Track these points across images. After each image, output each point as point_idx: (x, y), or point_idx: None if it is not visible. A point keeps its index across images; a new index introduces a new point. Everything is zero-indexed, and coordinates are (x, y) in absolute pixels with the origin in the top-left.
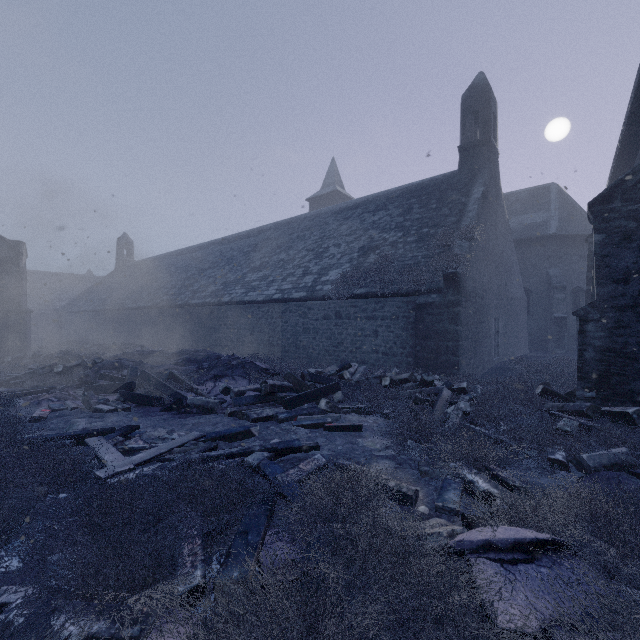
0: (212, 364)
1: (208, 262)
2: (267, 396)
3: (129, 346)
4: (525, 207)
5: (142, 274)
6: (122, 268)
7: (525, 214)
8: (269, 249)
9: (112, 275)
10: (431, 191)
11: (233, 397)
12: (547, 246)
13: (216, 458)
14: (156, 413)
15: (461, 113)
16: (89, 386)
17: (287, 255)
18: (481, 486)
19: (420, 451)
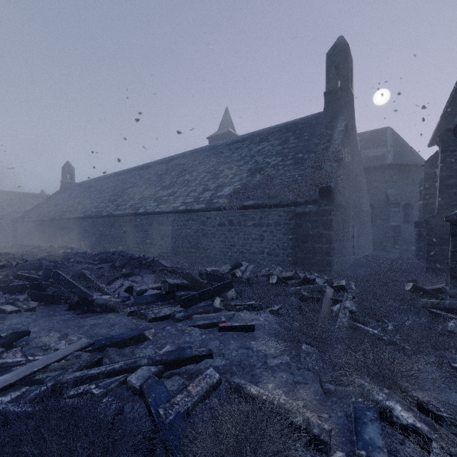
0: (123, 264)
1: (130, 183)
2: (166, 294)
3: (63, 248)
4: (368, 144)
5: (80, 192)
6: (65, 188)
7: (369, 149)
8: (177, 172)
9: (57, 193)
10: (303, 127)
11: (135, 296)
12: (385, 173)
13: (94, 378)
14: (60, 312)
15: (326, 66)
16: (2, 286)
17: (191, 176)
18: (403, 417)
19: (316, 357)
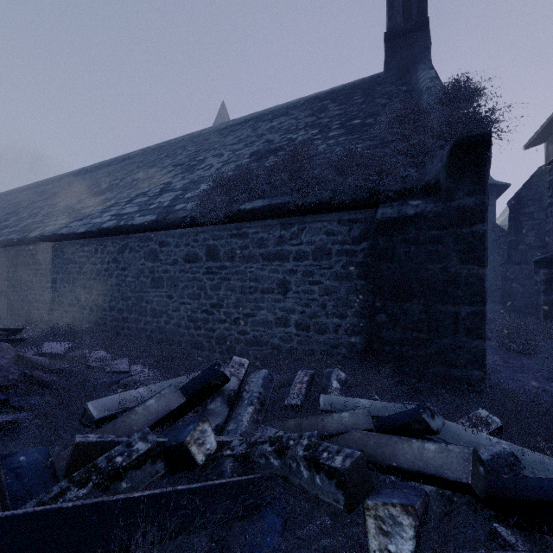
0: None
1: (48, 193)
2: None
3: None
4: None
5: None
6: None
7: None
8: (125, 171)
9: None
10: (349, 91)
11: None
12: None
13: None
14: None
15: None
16: None
17: (145, 173)
18: None
19: None
